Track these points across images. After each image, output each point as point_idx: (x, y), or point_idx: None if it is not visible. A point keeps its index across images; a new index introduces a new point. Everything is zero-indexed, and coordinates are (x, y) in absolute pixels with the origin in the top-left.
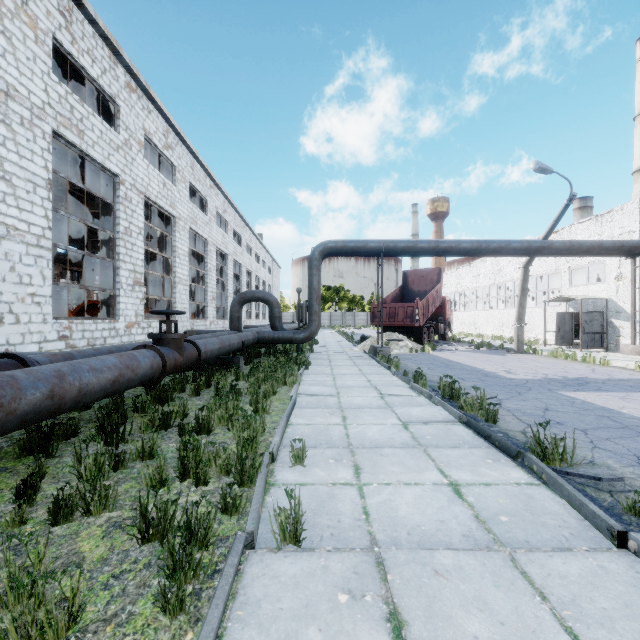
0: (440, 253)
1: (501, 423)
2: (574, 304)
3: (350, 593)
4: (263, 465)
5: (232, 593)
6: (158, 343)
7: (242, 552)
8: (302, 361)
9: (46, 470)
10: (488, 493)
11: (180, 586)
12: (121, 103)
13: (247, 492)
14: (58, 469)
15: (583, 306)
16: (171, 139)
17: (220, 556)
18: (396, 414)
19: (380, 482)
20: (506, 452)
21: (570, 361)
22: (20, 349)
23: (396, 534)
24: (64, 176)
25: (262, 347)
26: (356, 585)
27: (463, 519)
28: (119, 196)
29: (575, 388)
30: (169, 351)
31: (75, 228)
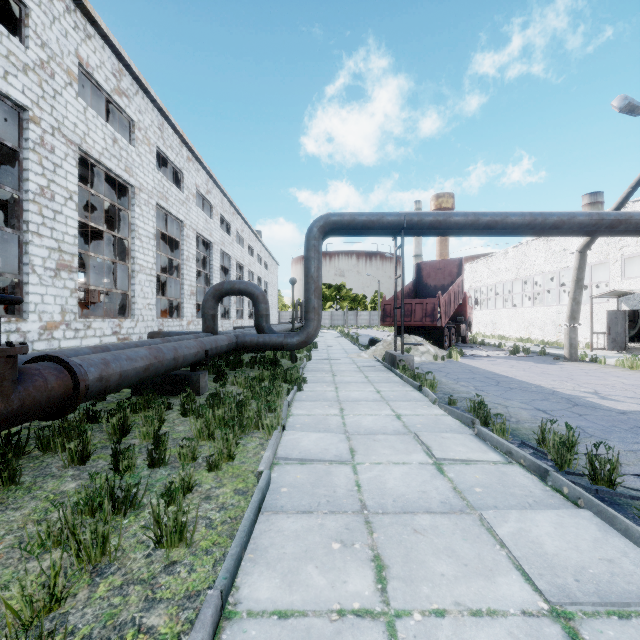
0: (477, 231)
1: None
2: (628, 300)
3: None
4: None
5: None
6: None
7: None
8: (293, 378)
9: None
10: None
11: None
12: (32, 5)
13: None
14: None
15: None
16: (126, 84)
17: None
18: (503, 545)
19: None
20: None
21: None
22: None
23: None
24: None
25: (250, 352)
26: None
27: None
28: (28, 139)
29: None
30: None
31: None
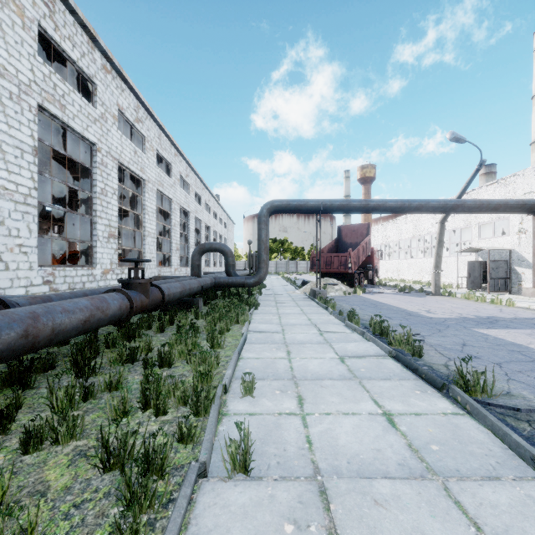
0: (369, 210)
1: (425, 357)
2: (482, 254)
3: (295, 523)
4: (216, 396)
5: (184, 523)
6: (127, 287)
7: (195, 481)
8: (252, 302)
9: (24, 400)
10: (418, 422)
11: (135, 518)
12: (98, 82)
13: (202, 421)
14: (34, 399)
15: (490, 255)
16: (141, 114)
17: (175, 485)
18: (334, 349)
19: (321, 412)
20: (432, 384)
21: (480, 302)
22: (9, 292)
23: (337, 463)
24: (48, 144)
25: (218, 290)
26: (301, 515)
27: (397, 448)
28: (96, 161)
29: (487, 326)
30: (136, 294)
31: (61, 190)
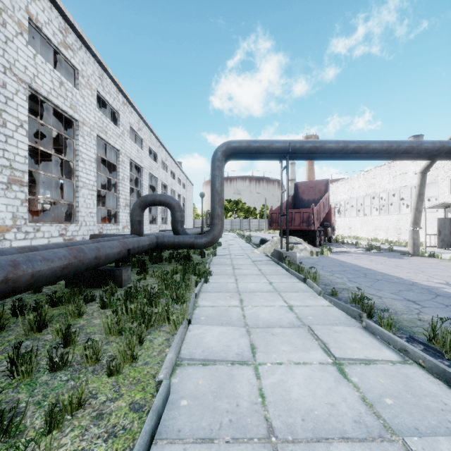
0: (345, 156)
1: None
2: None
3: None
4: None
5: None
6: None
7: None
8: (201, 272)
9: None
10: None
11: None
12: None
13: None
14: None
15: None
16: (71, 40)
17: None
18: None
19: None
20: None
21: None
22: None
23: None
24: None
25: (170, 249)
26: None
27: None
28: None
29: None
30: None
31: None
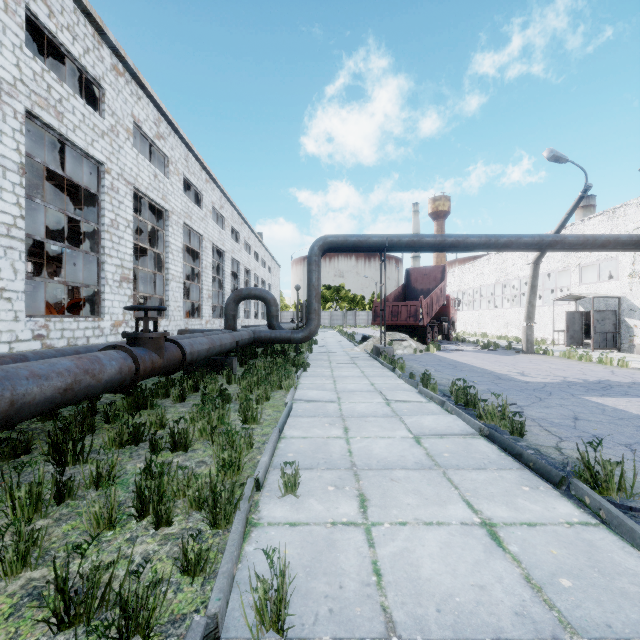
0: (446, 248)
1: (528, 436)
2: (584, 302)
3: None
4: (244, 498)
5: None
6: (133, 343)
7: None
8: (300, 362)
9: None
10: (535, 538)
11: None
12: (107, 86)
13: (221, 537)
14: None
15: (594, 304)
16: (163, 129)
17: None
18: (405, 424)
19: (393, 521)
20: (545, 477)
21: (585, 362)
22: None
23: (421, 611)
24: (40, 161)
25: (260, 347)
26: None
27: (510, 583)
28: (104, 186)
29: (600, 393)
30: (145, 352)
31: (69, 225)
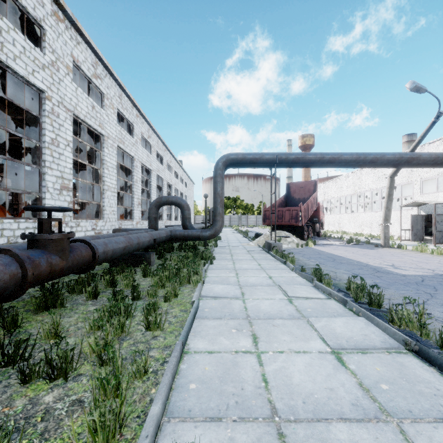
0: (323, 164)
1: None
2: (425, 208)
3: None
4: None
5: None
6: (31, 245)
7: None
8: (207, 256)
9: None
10: None
11: None
12: (47, 28)
13: None
14: None
15: (433, 209)
16: (100, 71)
17: None
18: (316, 330)
19: None
20: None
21: (437, 255)
22: None
23: None
24: None
25: (177, 242)
26: None
27: None
28: (45, 110)
29: None
30: (42, 255)
31: None
